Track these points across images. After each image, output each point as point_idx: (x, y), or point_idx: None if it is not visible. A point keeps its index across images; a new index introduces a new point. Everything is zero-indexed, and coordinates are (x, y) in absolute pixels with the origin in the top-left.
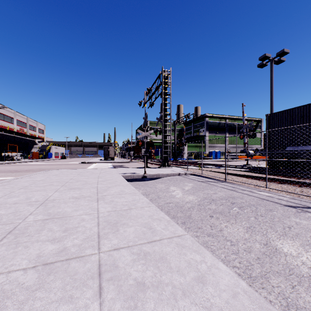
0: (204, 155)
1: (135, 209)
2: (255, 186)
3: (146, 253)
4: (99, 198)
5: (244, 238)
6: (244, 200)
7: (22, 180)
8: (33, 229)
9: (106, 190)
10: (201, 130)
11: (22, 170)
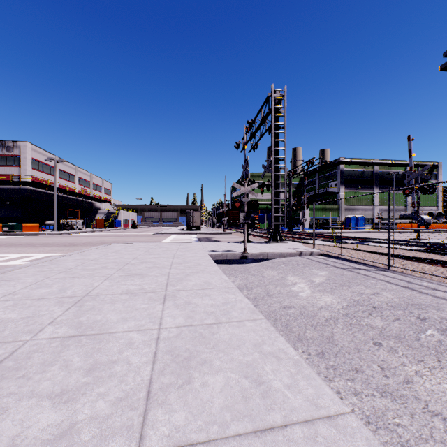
0: (337, 223)
1: (228, 325)
2: None
3: None
4: (167, 296)
5: None
6: (444, 313)
7: (69, 258)
8: (39, 359)
9: (181, 280)
10: (332, 185)
11: (78, 243)
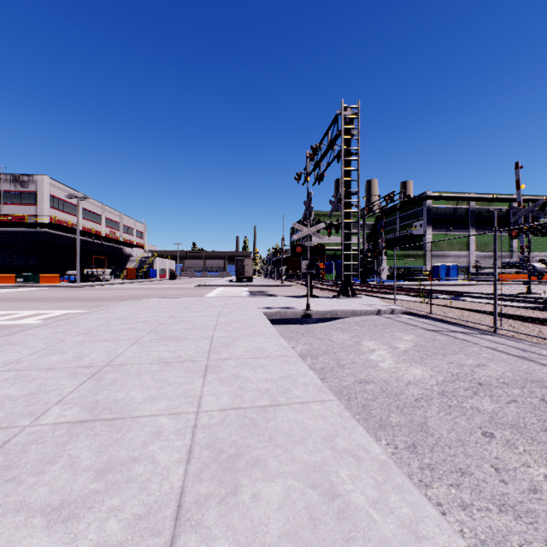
0: (422, 272)
1: (288, 408)
2: None
3: None
4: (209, 367)
5: None
6: None
7: (91, 317)
8: (37, 453)
9: (227, 346)
10: (417, 225)
11: (105, 297)
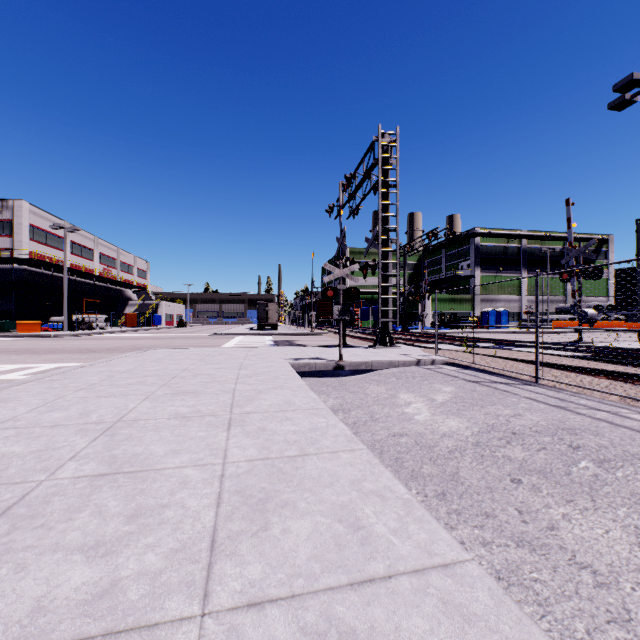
0: (470, 319)
1: (317, 457)
2: (623, 400)
3: (346, 635)
4: (233, 421)
5: (634, 564)
6: (604, 439)
7: (90, 370)
8: (62, 504)
9: (251, 400)
10: (464, 266)
11: (101, 348)
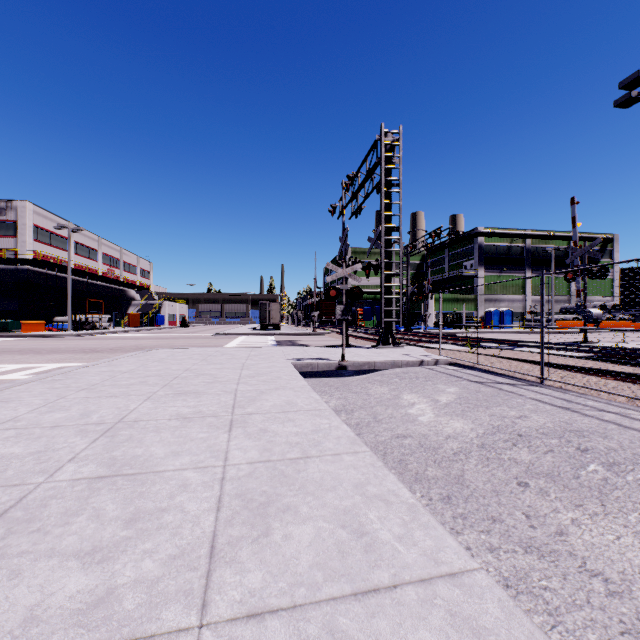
0: (473, 319)
1: (319, 460)
2: (631, 401)
3: None
4: (235, 422)
5: None
6: (613, 442)
7: (92, 370)
8: (59, 507)
9: (253, 400)
10: (467, 266)
11: (104, 348)
